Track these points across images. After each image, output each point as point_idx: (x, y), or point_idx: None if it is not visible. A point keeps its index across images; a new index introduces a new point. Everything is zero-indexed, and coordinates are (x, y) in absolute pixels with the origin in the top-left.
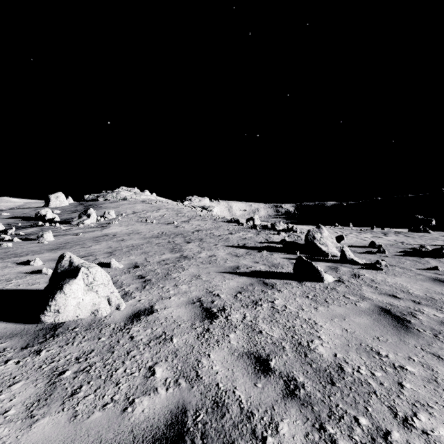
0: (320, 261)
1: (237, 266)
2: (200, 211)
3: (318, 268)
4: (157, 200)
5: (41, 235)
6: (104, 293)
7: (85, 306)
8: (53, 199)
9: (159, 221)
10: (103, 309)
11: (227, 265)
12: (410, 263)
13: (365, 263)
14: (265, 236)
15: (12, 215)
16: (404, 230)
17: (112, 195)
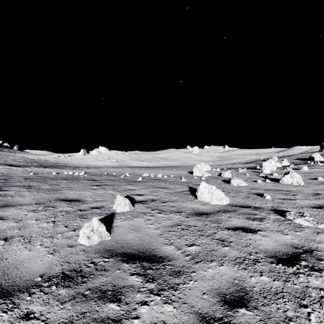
0: None
1: None
2: None
3: None
4: None
5: (301, 167)
6: (296, 180)
7: (289, 181)
8: None
9: None
10: (294, 183)
11: None
12: None
13: None
14: None
15: (297, 157)
16: None
17: None
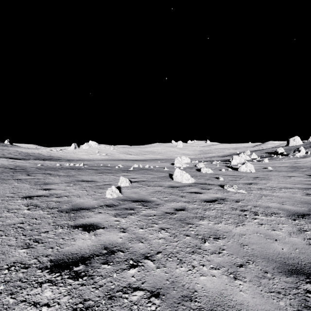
0: None
1: None
2: None
3: None
4: None
5: (263, 160)
6: (249, 168)
7: (244, 170)
8: (291, 141)
9: None
10: (247, 171)
11: None
12: None
13: None
14: None
15: (266, 151)
16: None
17: None
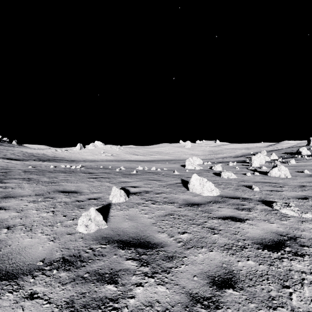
0: None
1: None
2: None
3: None
4: None
5: (288, 161)
6: (283, 172)
7: (277, 174)
8: None
9: None
10: (282, 176)
11: None
12: None
13: None
14: None
15: (285, 151)
16: None
17: None
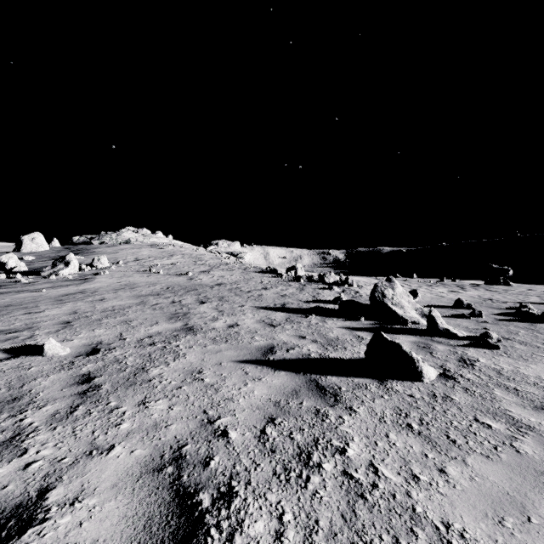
0: (399, 333)
1: (271, 347)
2: (226, 258)
3: (412, 356)
4: (172, 243)
5: None
6: None
7: None
8: (27, 241)
9: (169, 271)
10: None
11: (254, 344)
12: (526, 333)
13: (467, 336)
14: (312, 291)
15: None
16: (477, 282)
17: (111, 236)
